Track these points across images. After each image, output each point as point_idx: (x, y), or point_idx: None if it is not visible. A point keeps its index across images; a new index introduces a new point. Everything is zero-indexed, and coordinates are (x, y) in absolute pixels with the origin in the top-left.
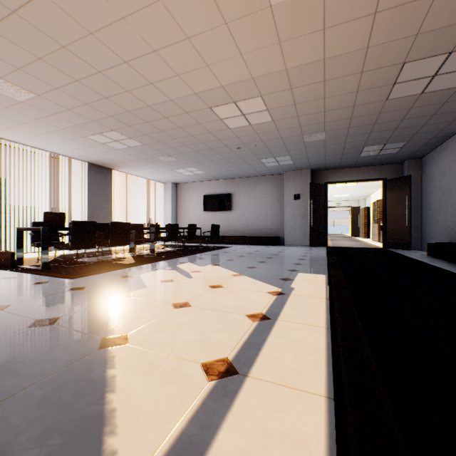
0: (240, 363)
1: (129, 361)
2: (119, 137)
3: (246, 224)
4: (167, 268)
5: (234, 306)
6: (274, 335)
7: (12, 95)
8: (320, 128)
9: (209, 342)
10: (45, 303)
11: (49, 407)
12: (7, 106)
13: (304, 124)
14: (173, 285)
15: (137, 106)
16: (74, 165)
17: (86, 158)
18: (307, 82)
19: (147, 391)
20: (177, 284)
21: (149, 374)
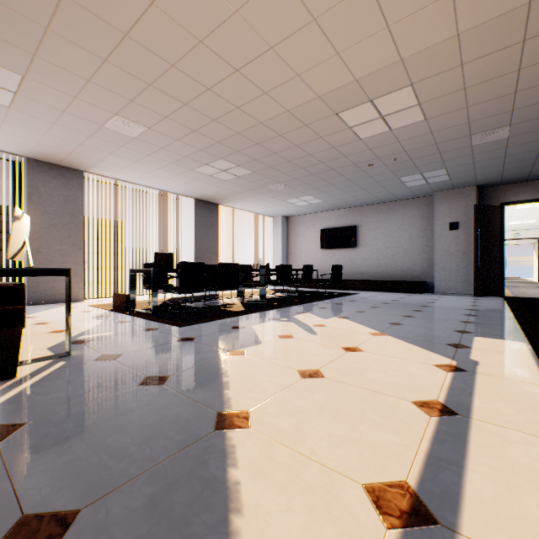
0: (433, 499)
1: (254, 459)
2: (226, 166)
3: (376, 265)
4: (282, 319)
5: (389, 384)
6: (478, 449)
7: (126, 132)
8: (503, 121)
9: (366, 444)
10: (154, 355)
11: (158, 521)
12: (122, 145)
13: (476, 118)
14: (294, 343)
15: (248, 125)
16: (181, 203)
17: (193, 194)
18: (491, 48)
19: (289, 525)
20: (299, 342)
21: (287, 489)
